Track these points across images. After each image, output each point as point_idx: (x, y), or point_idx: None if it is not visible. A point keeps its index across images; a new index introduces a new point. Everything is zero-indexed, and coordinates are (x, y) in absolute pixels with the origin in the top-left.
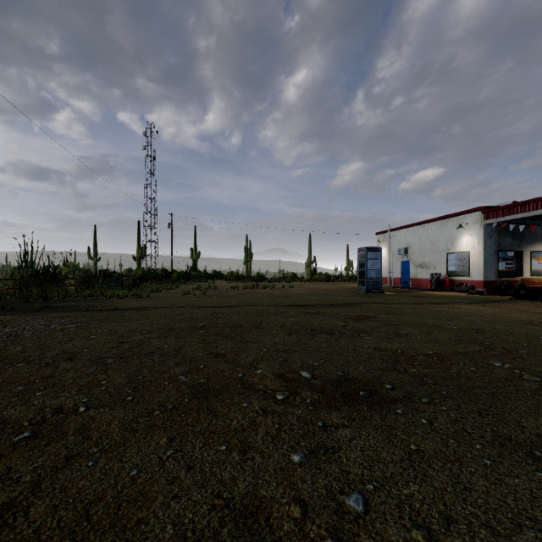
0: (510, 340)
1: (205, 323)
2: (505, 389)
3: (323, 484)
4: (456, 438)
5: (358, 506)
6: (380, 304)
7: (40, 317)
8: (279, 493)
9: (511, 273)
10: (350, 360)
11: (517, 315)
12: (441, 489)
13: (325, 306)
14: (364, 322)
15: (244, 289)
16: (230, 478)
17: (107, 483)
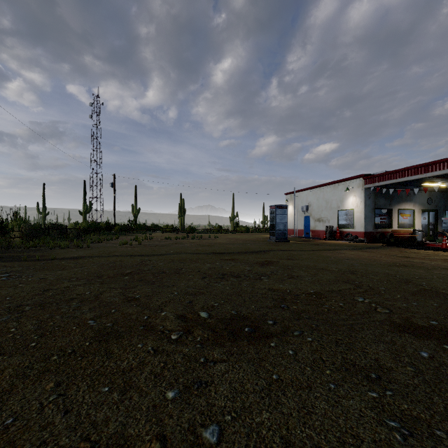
0: (375, 279)
1: (132, 270)
2: (361, 320)
3: (187, 419)
4: (312, 366)
5: (213, 438)
6: (284, 251)
7: None
8: (146, 430)
9: (384, 225)
10: (245, 300)
11: (385, 258)
12: (288, 415)
13: (240, 254)
14: (267, 266)
15: (176, 239)
16: (103, 419)
17: None
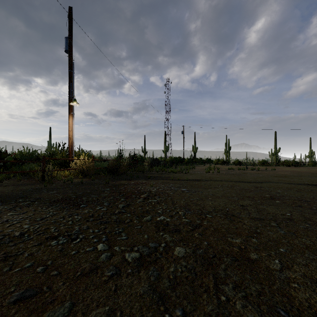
0: None
1: (266, 194)
2: None
3: None
4: None
5: None
6: None
7: (156, 182)
8: None
9: None
10: None
11: None
12: None
13: None
14: None
15: (238, 170)
16: None
17: None
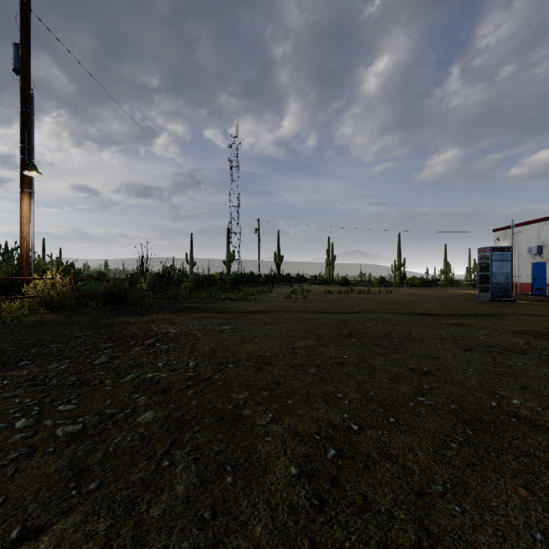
0: None
1: (346, 330)
2: None
3: None
4: None
5: None
6: (532, 316)
7: (188, 317)
8: None
9: None
10: None
11: None
12: None
13: (459, 317)
14: None
15: (339, 293)
16: None
17: (520, 546)
